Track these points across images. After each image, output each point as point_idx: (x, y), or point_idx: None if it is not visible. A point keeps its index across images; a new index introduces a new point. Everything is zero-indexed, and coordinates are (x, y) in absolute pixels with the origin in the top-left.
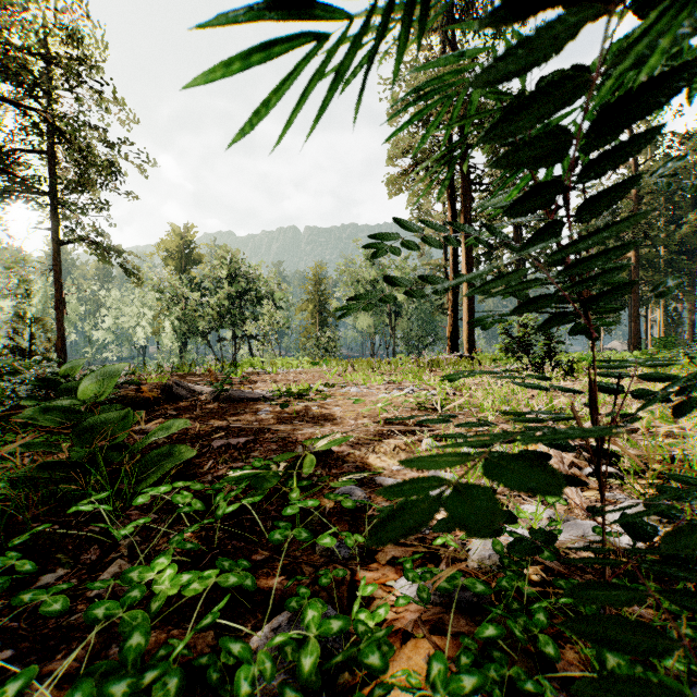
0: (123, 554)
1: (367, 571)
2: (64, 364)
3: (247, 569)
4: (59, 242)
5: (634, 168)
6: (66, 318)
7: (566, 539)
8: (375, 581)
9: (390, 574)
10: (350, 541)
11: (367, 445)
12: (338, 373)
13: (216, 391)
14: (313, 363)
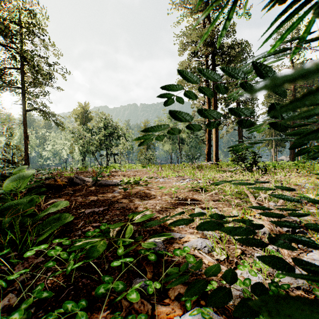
0: (16, 288)
1: (162, 305)
2: (15, 168)
3: (87, 302)
4: (25, 110)
5: None
6: (30, 145)
7: (285, 280)
8: (167, 315)
9: (176, 309)
10: (150, 289)
11: (166, 212)
12: (154, 171)
13: (94, 181)
14: (143, 166)
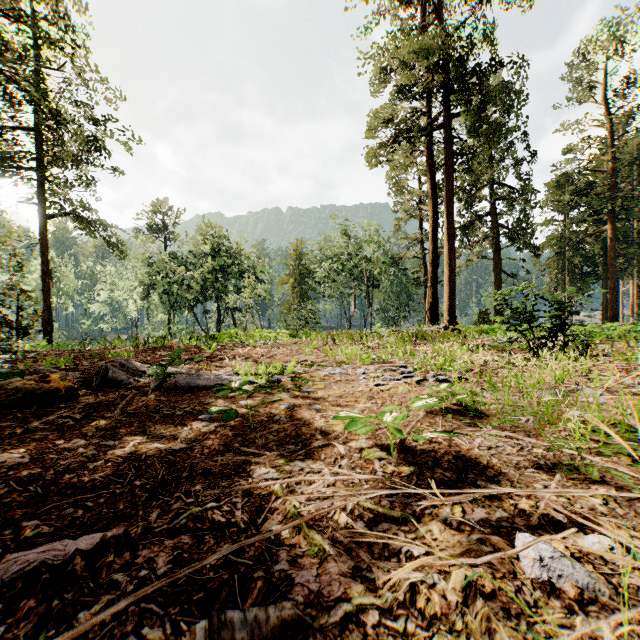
0: None
1: None
2: None
3: None
4: (45, 216)
5: (610, 142)
6: (64, 292)
7: None
8: None
9: None
10: None
11: (388, 562)
12: (317, 346)
13: (157, 377)
14: (292, 335)
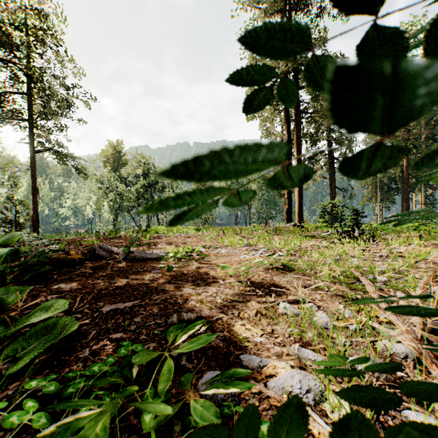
0: None
1: None
2: (3, 237)
3: None
4: (34, 151)
5: None
6: (42, 200)
7: None
8: None
9: None
10: None
11: (233, 309)
12: (213, 236)
13: (125, 253)
14: (197, 229)
